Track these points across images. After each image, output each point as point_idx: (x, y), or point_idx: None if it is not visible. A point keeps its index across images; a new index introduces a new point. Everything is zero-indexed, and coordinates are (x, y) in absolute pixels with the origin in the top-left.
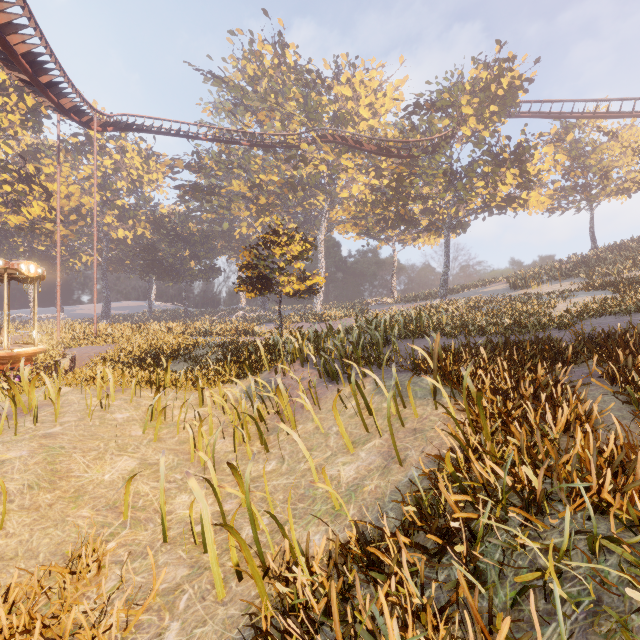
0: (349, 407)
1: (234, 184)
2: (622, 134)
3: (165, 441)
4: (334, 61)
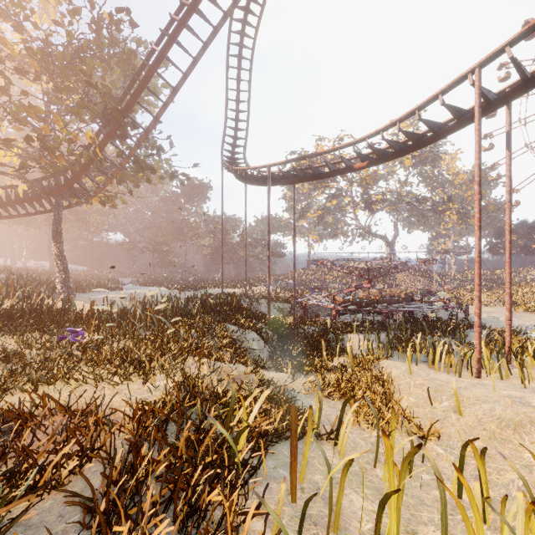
0: None
1: None
2: None
3: None
4: None
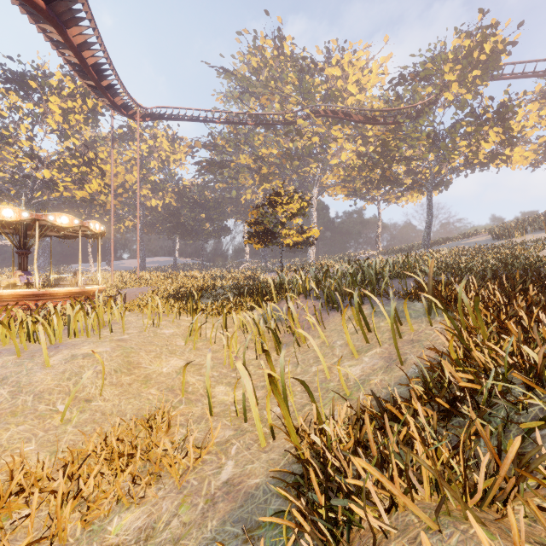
0: (350, 327)
1: (241, 158)
2: None
3: (202, 350)
4: (325, 47)
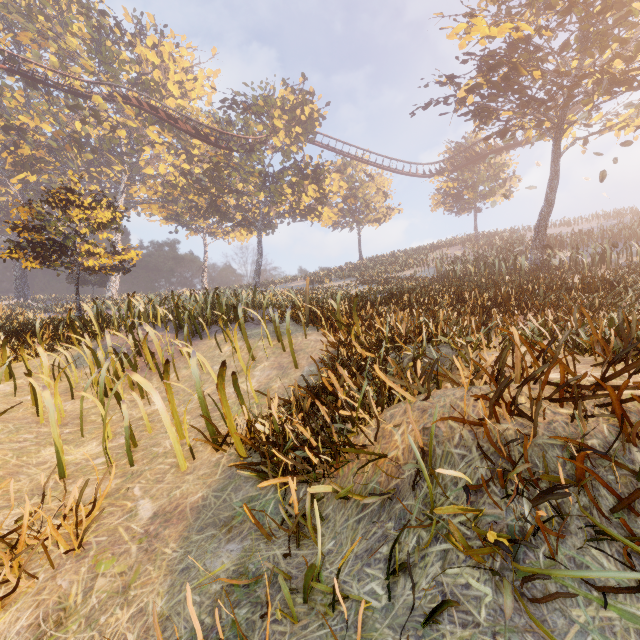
0: (224, 351)
1: None
2: (377, 179)
3: None
4: (135, 16)
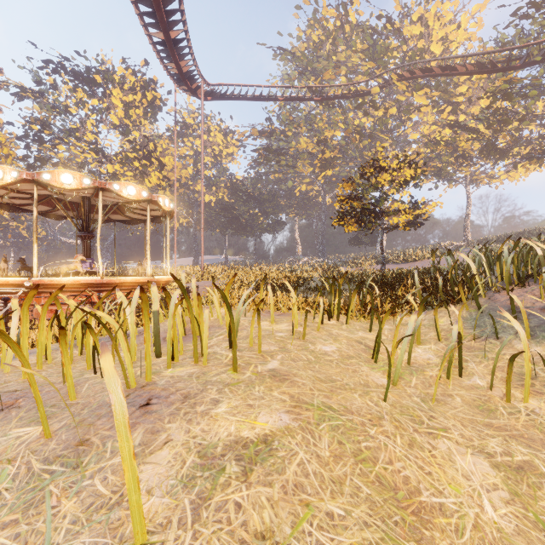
0: None
1: (301, 142)
2: None
3: (447, 402)
4: None
